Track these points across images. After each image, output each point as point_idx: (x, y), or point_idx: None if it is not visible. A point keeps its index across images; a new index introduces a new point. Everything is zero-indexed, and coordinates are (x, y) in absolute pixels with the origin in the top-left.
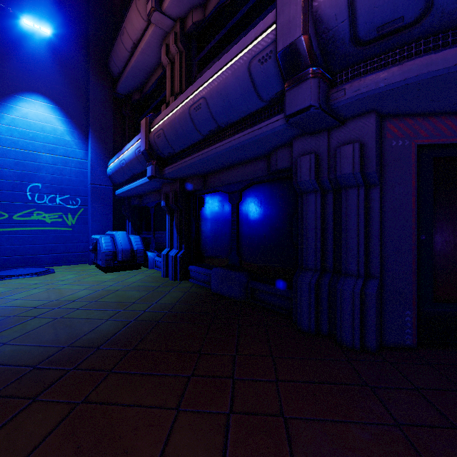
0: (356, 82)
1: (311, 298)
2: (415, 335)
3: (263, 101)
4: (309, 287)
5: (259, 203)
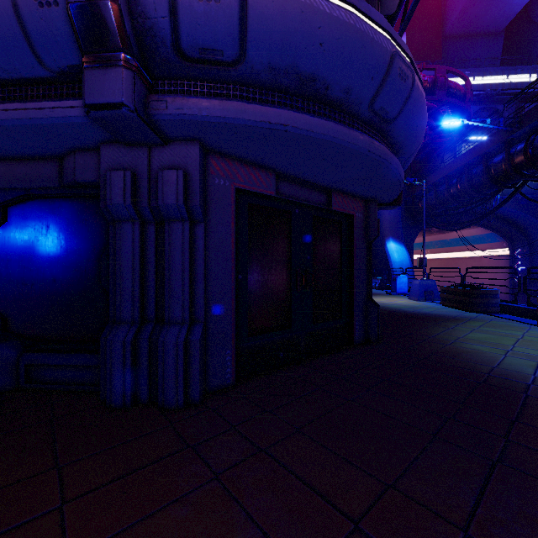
0: (179, 99)
1: (127, 361)
2: (234, 372)
3: (45, 67)
4: (124, 346)
5: (44, 228)
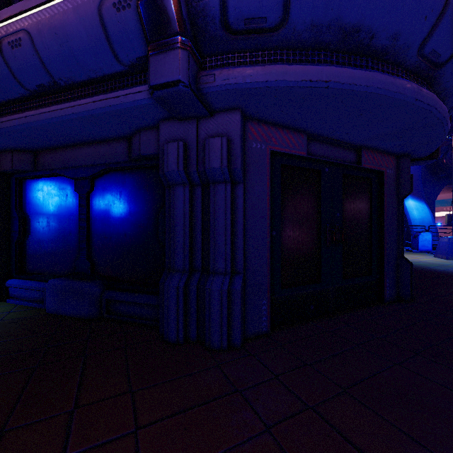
0: (226, 70)
1: (180, 304)
2: (269, 321)
3: (120, 62)
4: (177, 291)
5: (118, 194)
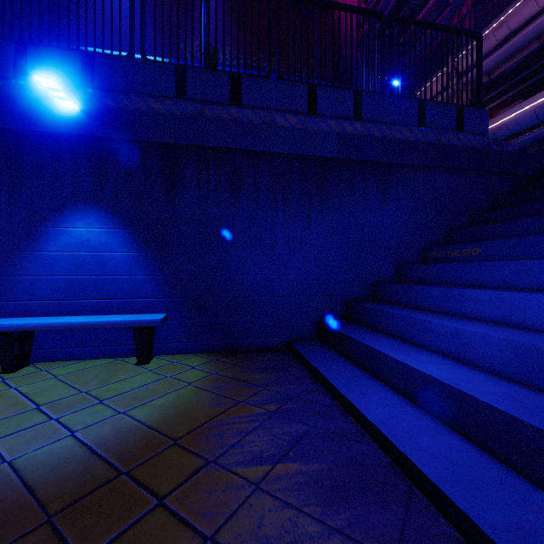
0: None
1: None
2: None
3: (540, 121)
4: None
5: None
